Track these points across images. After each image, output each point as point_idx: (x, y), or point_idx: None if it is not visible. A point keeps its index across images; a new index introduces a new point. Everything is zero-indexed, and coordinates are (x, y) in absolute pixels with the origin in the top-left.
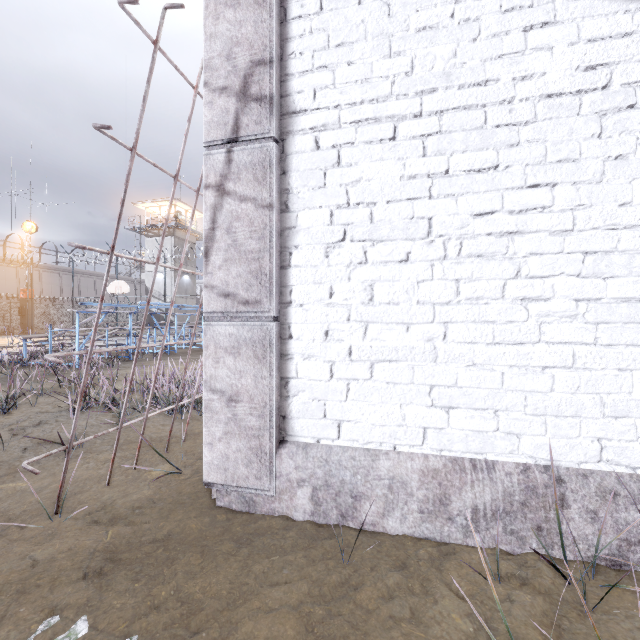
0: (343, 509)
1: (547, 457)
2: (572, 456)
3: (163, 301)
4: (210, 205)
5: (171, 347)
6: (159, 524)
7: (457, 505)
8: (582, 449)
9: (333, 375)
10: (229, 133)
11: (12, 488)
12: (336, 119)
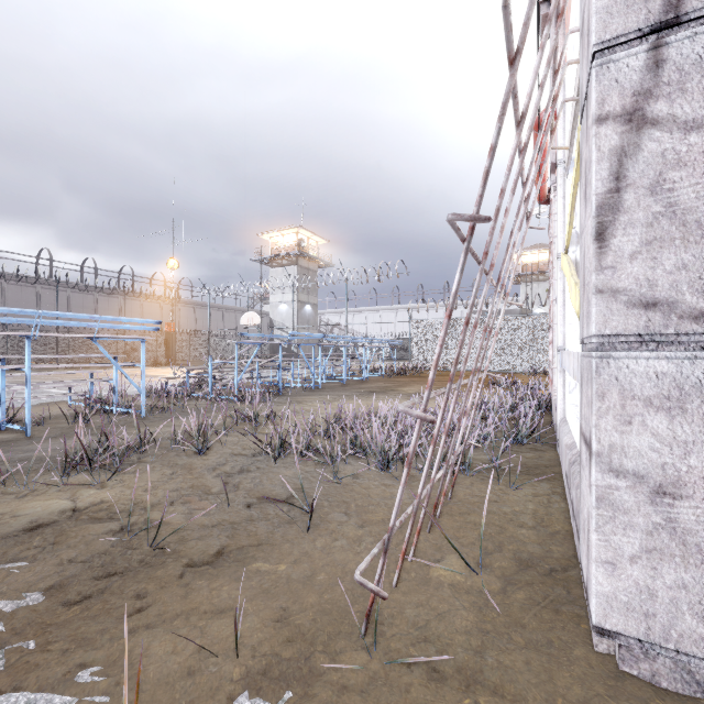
0: None
1: None
2: None
3: (286, 332)
4: (609, 150)
5: (309, 381)
6: (555, 703)
7: None
8: None
9: None
10: (656, 14)
11: (273, 573)
12: None
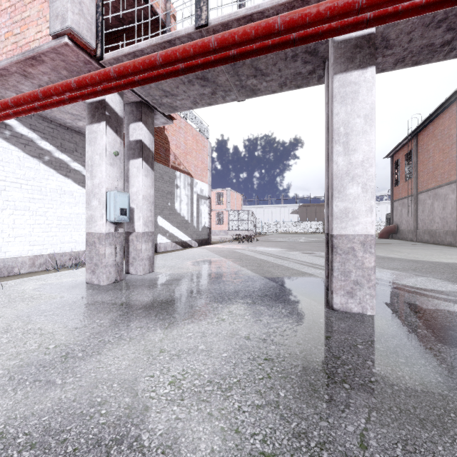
0: (9, 271)
1: (52, 252)
2: (56, 251)
3: None
4: None
5: None
6: None
7: (37, 263)
8: (58, 249)
9: (4, 241)
10: None
11: None
12: (5, 179)
